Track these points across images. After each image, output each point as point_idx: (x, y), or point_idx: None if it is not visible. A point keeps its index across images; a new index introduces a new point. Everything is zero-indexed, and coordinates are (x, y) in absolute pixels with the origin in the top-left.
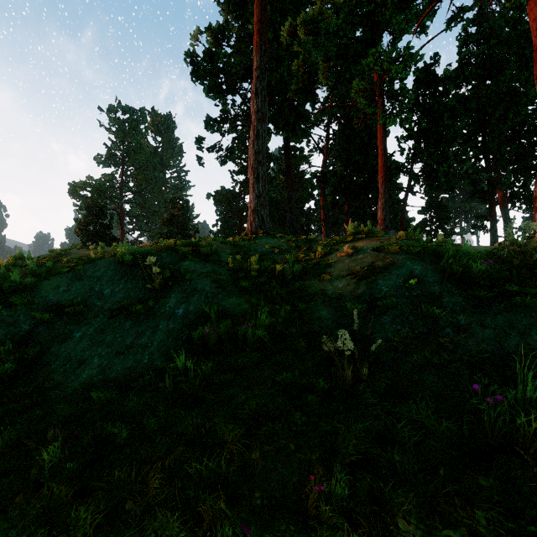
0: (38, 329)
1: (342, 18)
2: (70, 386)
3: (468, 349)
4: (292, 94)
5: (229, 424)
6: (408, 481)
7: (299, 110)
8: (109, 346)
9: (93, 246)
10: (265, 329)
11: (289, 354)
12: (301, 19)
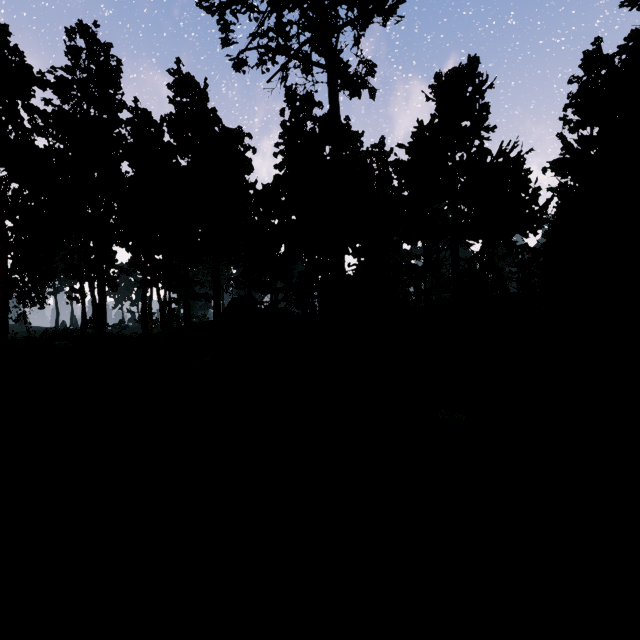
0: None
1: None
2: None
3: None
4: None
5: None
6: None
7: None
8: None
9: None
10: None
11: None
12: None
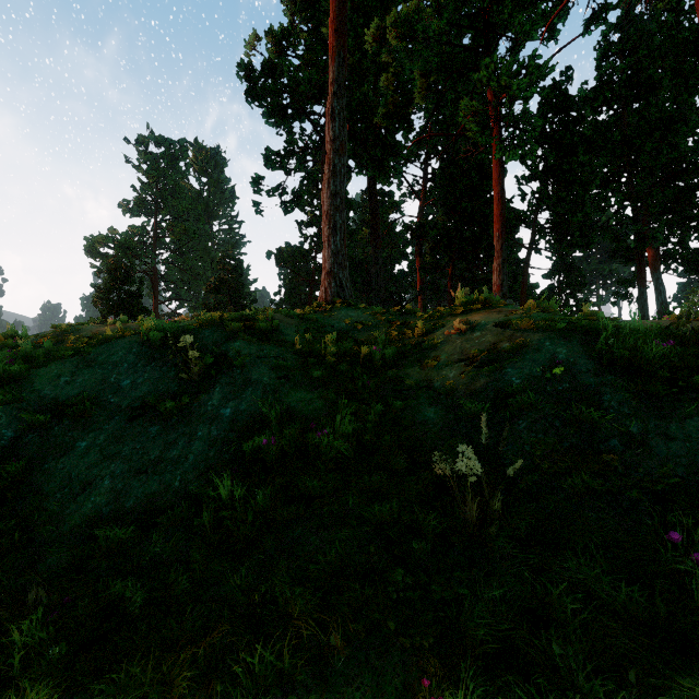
0: (26, 437)
1: (446, 19)
2: (68, 520)
3: (647, 471)
4: (379, 119)
5: (296, 587)
6: (577, 689)
7: (388, 141)
8: (126, 461)
9: (112, 320)
10: (347, 438)
11: (383, 476)
12: (392, 19)
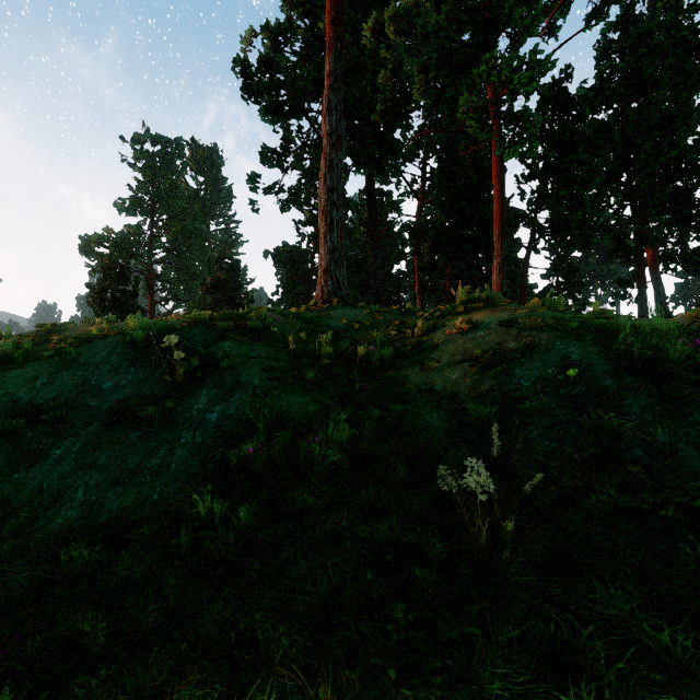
0: None
1: (445, 13)
2: (35, 537)
3: (679, 487)
4: (377, 116)
5: (280, 623)
6: None
7: (386, 138)
8: (102, 470)
9: (100, 319)
10: (342, 446)
11: (381, 489)
12: (390, 13)
